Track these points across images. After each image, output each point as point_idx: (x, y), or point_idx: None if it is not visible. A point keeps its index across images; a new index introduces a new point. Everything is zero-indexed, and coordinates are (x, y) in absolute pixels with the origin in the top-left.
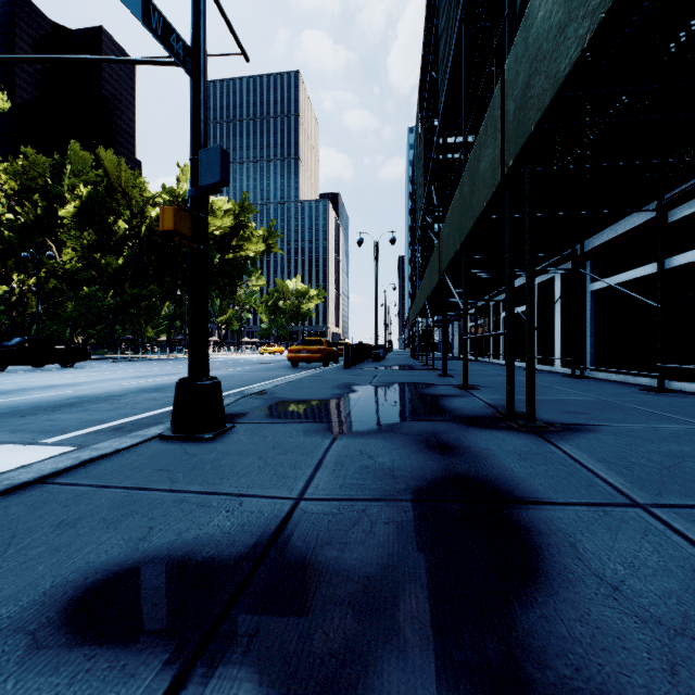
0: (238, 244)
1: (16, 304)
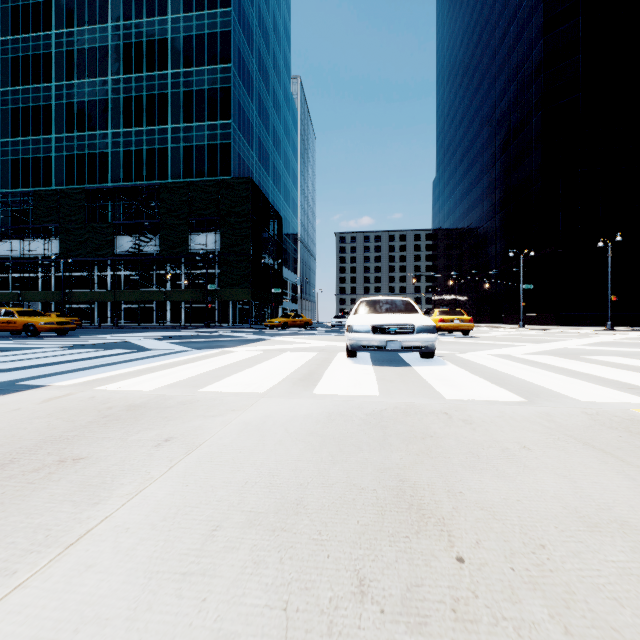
0: None
1: None
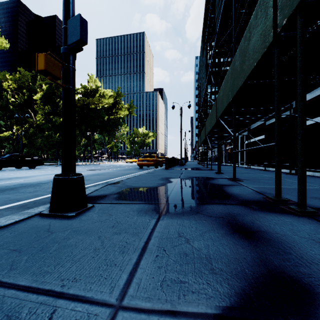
0: (115, 111)
1: (15, 140)
